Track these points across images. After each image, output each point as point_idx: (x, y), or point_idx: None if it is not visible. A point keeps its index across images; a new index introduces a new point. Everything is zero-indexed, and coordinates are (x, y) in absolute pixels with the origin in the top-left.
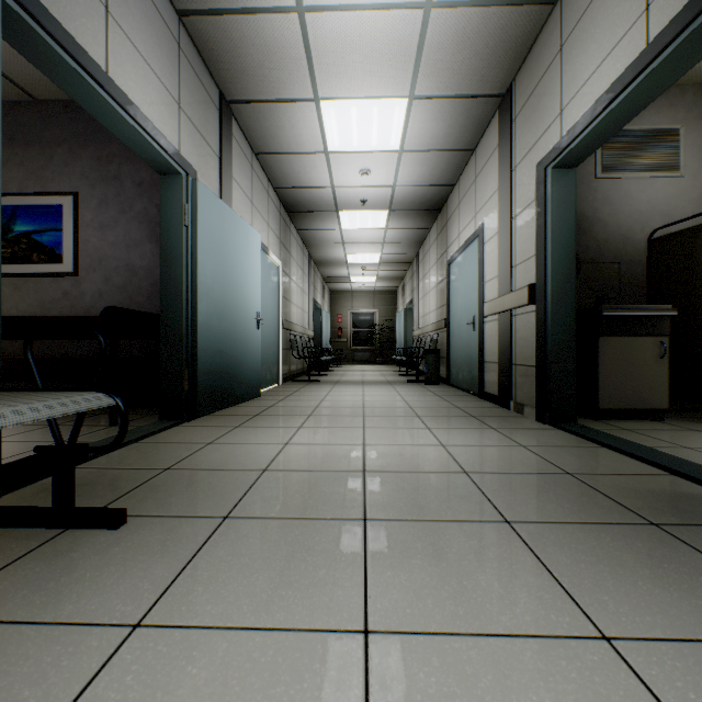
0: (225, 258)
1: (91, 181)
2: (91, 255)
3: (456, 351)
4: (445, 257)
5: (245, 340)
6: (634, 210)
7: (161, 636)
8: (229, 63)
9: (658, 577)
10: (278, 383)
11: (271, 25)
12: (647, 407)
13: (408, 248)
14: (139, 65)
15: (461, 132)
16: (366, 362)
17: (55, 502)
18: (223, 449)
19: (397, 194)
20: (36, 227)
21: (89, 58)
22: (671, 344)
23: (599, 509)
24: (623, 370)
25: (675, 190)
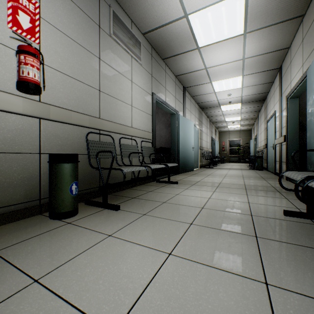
0: (185, 132)
1: None
2: None
3: (269, 157)
4: (266, 119)
5: (189, 154)
6: None
7: (189, 189)
8: (186, 81)
9: (265, 194)
10: (198, 168)
11: (198, 72)
12: None
13: (253, 113)
14: (169, 95)
15: (265, 79)
16: (236, 162)
17: (168, 179)
18: (188, 178)
19: (243, 98)
20: None
21: (164, 101)
22: None
23: (269, 190)
24: None
25: None
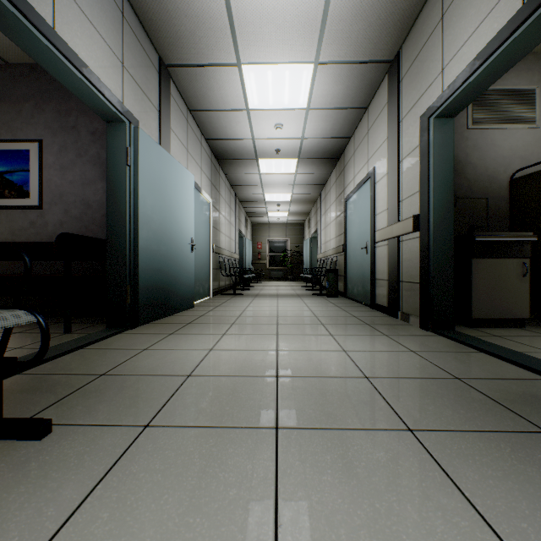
0: (163, 193)
1: (53, 130)
2: (53, 191)
3: (352, 270)
4: (343, 195)
5: (180, 261)
6: (498, 155)
7: None
8: (166, 31)
9: None
10: (209, 296)
11: None
12: (512, 317)
13: (313, 189)
14: (85, 26)
15: (356, 92)
16: (280, 279)
17: None
18: (155, 354)
19: (305, 145)
20: (8, 168)
21: (35, 13)
22: (530, 265)
23: (492, 415)
24: (492, 286)
25: (531, 139)
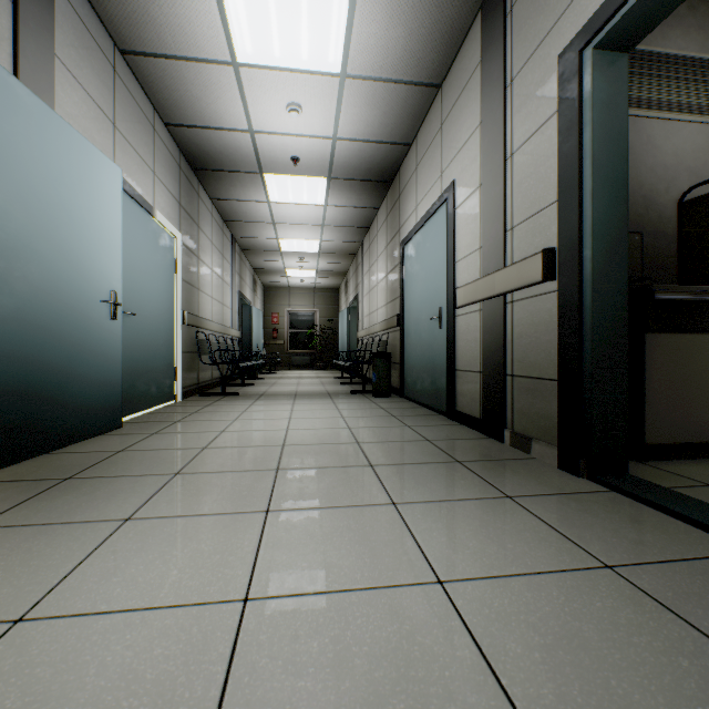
0: (11, 178)
1: None
2: None
3: (413, 355)
4: (398, 239)
5: (76, 336)
6: (658, 162)
7: None
8: None
9: None
10: (174, 399)
11: None
12: (708, 439)
13: (352, 234)
14: None
15: (426, 49)
16: (306, 367)
17: None
18: None
19: (339, 153)
20: None
21: None
22: None
23: None
24: (677, 384)
25: (704, 141)
